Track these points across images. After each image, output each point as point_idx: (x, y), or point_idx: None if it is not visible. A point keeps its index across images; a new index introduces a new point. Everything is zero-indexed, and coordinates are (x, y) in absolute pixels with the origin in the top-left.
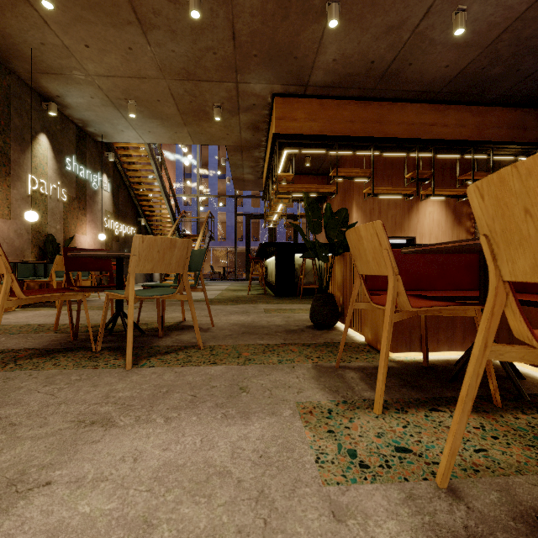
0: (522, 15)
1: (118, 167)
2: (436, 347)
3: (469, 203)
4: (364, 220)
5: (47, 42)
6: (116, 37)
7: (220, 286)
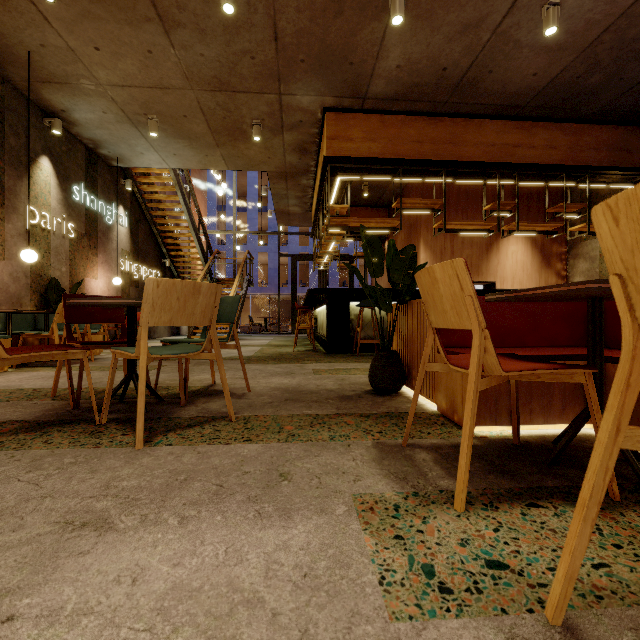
0: (627, 11)
1: (137, 198)
2: (529, 419)
3: (560, 241)
4: (433, 261)
5: (48, 43)
6: (132, 37)
7: (260, 340)
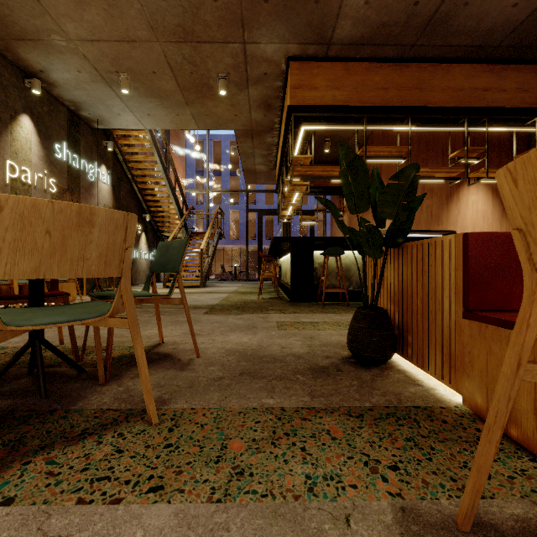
0: None
1: (119, 158)
2: None
3: None
4: None
5: None
6: None
7: (229, 287)
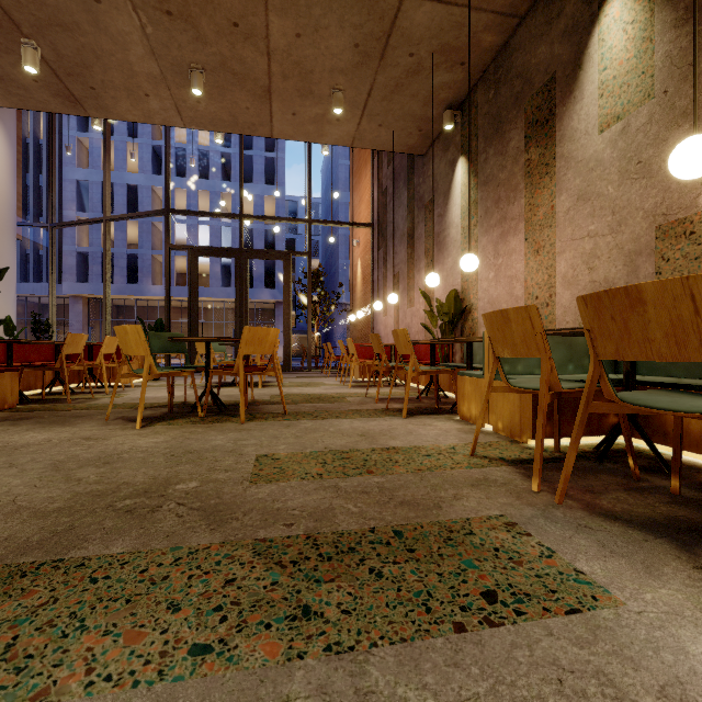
0: None
1: None
2: None
3: None
4: None
5: None
6: None
7: None
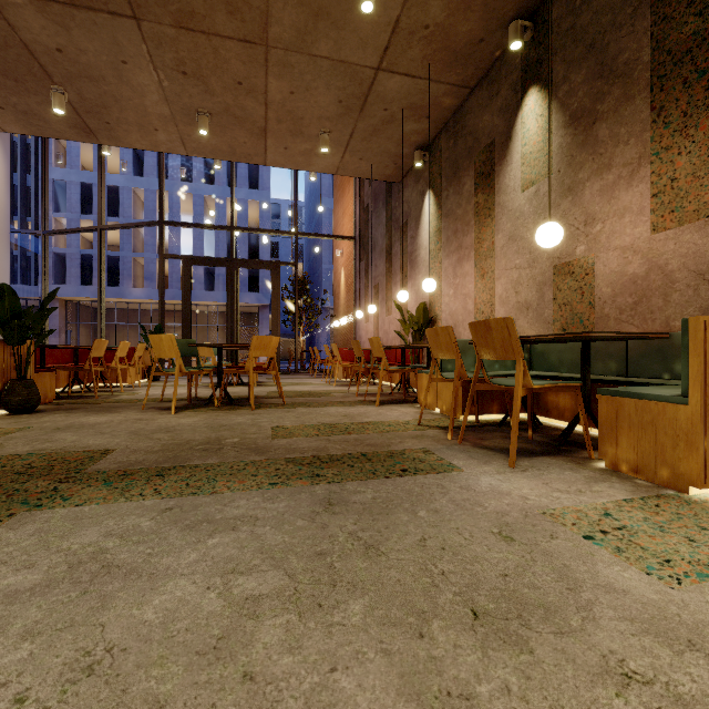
0: None
1: None
2: None
3: None
4: None
5: None
6: None
7: None
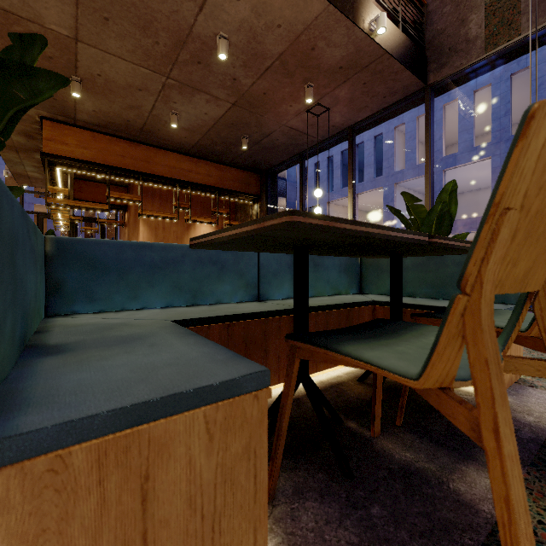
0: (214, 126)
1: None
2: None
3: None
4: (150, 233)
5: None
6: None
7: None
